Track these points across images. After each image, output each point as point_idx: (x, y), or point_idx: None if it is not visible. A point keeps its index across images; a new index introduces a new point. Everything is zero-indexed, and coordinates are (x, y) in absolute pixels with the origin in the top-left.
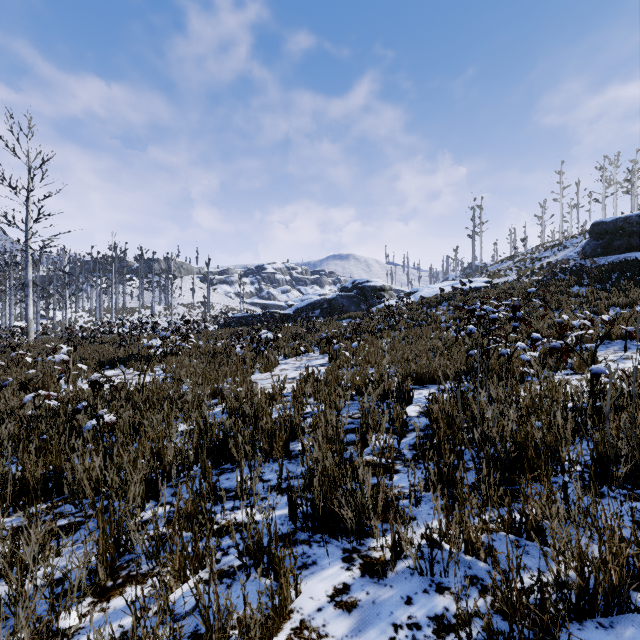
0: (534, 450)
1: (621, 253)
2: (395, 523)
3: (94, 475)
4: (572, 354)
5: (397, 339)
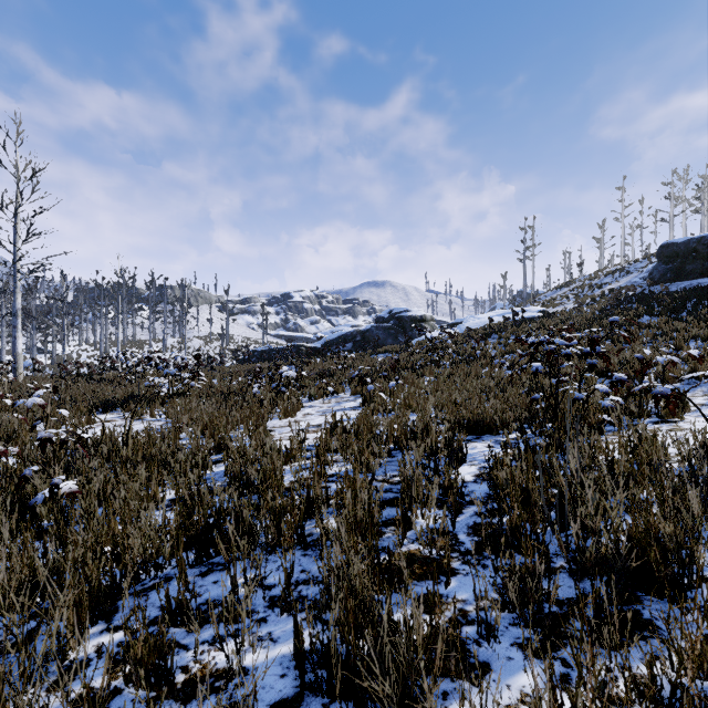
0: (660, 552)
1: (694, 278)
2: (459, 678)
3: (13, 586)
4: None
5: (441, 377)
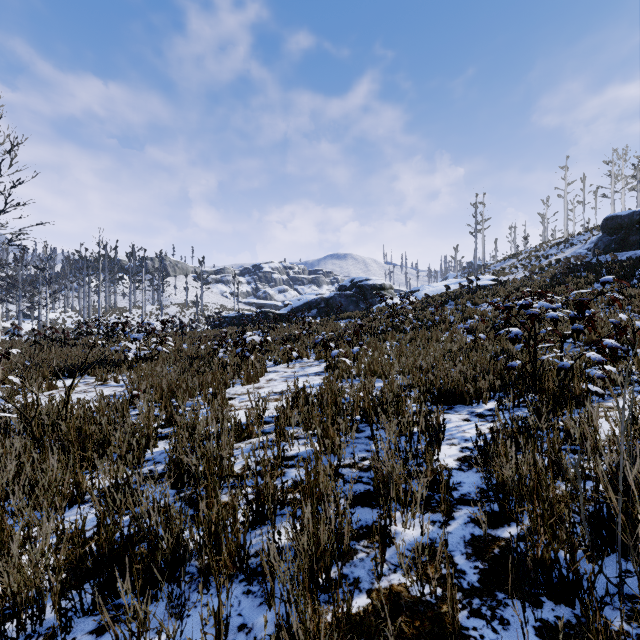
0: None
1: (638, 249)
2: None
3: None
4: (636, 364)
5: (403, 342)
